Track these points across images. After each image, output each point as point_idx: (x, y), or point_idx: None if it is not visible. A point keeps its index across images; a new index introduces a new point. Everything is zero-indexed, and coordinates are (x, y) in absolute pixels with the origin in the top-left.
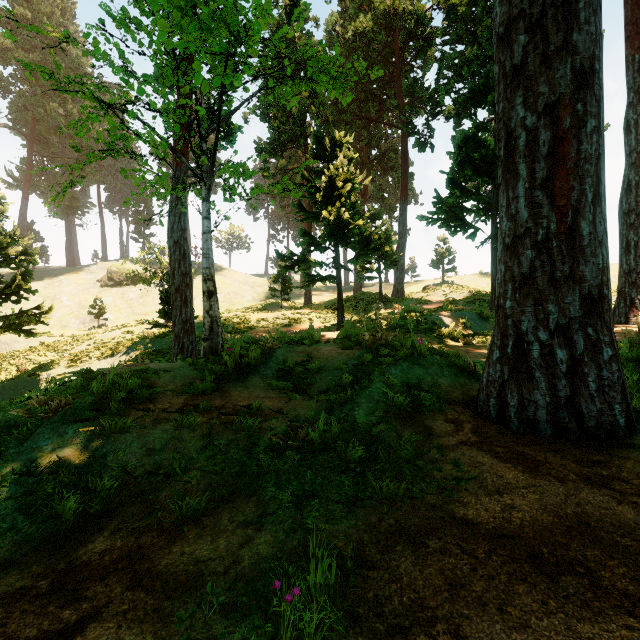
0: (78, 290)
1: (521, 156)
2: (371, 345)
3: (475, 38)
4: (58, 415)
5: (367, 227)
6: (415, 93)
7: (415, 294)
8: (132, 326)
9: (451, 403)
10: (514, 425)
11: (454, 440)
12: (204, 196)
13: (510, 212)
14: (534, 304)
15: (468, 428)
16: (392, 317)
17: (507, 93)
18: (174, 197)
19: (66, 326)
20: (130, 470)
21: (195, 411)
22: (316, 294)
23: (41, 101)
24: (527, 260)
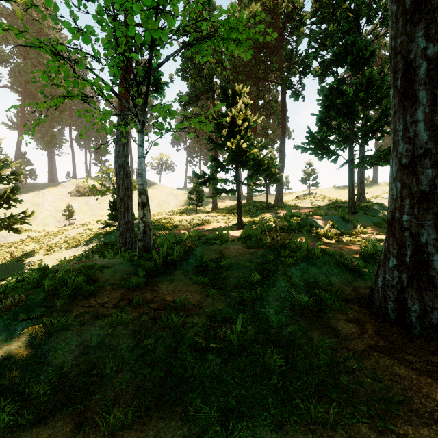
0: (56, 199)
1: (421, 84)
2: (271, 246)
3: (334, 19)
4: (11, 312)
5: (259, 154)
6: (291, 59)
7: (290, 202)
8: (91, 225)
9: (347, 301)
10: (416, 329)
11: (363, 344)
12: (139, 129)
13: (408, 135)
14: (434, 218)
15: (371, 330)
16: (279, 220)
17: (406, 28)
18: (119, 132)
19: (47, 224)
20: (67, 370)
21: (129, 306)
22: (220, 202)
23: (31, 69)
24: (427, 178)
